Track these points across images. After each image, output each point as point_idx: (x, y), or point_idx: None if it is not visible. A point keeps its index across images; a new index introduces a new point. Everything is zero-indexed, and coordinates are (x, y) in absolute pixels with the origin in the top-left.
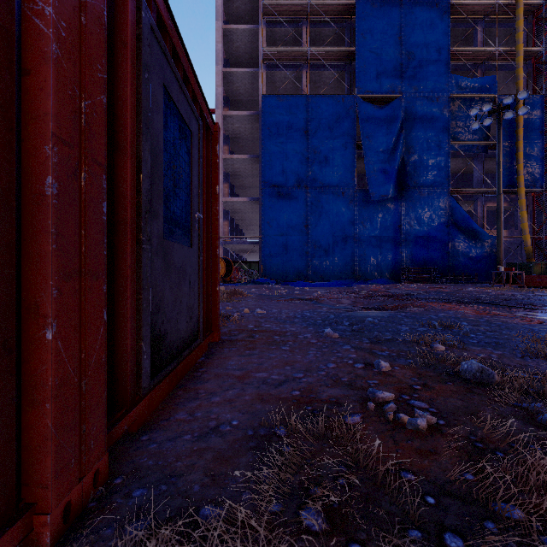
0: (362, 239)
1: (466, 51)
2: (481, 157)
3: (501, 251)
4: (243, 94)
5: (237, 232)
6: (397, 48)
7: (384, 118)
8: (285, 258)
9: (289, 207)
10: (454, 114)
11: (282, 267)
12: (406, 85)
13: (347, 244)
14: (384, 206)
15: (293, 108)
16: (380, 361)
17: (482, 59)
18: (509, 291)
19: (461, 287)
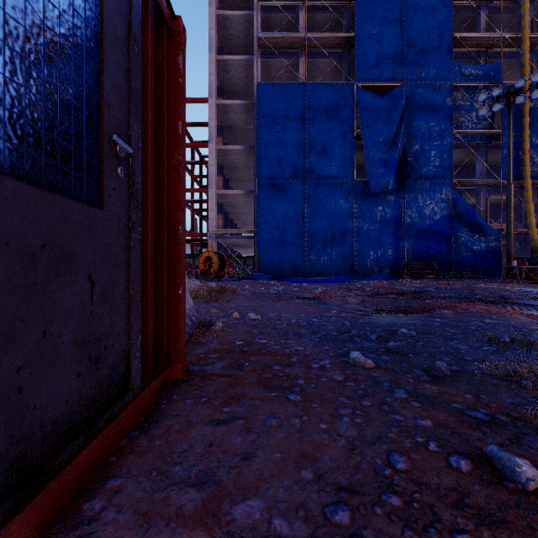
0: (362, 233)
1: (469, 37)
2: (484, 148)
3: (511, 245)
4: (237, 84)
5: (231, 227)
6: (398, 34)
7: (384, 106)
8: (281, 253)
9: (285, 199)
10: (457, 103)
11: (278, 262)
12: (407, 73)
13: (346, 238)
14: (384, 198)
15: (289, 97)
16: (519, 464)
17: (485, 46)
18: (529, 288)
19: (471, 283)
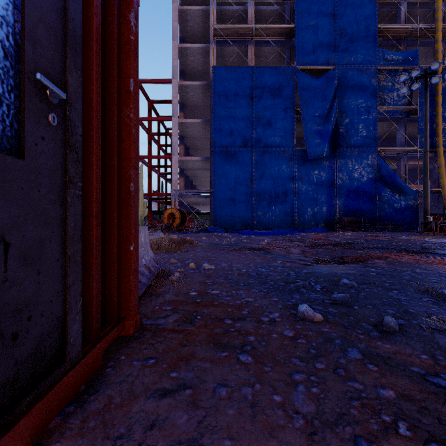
0: (301, 193)
1: (391, 28)
2: (404, 122)
3: (428, 203)
4: (196, 68)
5: (191, 188)
6: (331, 25)
7: (319, 86)
8: (233, 209)
9: (236, 164)
10: (380, 84)
11: (230, 217)
12: (339, 58)
13: (287, 197)
14: (319, 164)
15: (240, 78)
16: None
17: (405, 36)
18: (445, 240)
19: (393, 235)
